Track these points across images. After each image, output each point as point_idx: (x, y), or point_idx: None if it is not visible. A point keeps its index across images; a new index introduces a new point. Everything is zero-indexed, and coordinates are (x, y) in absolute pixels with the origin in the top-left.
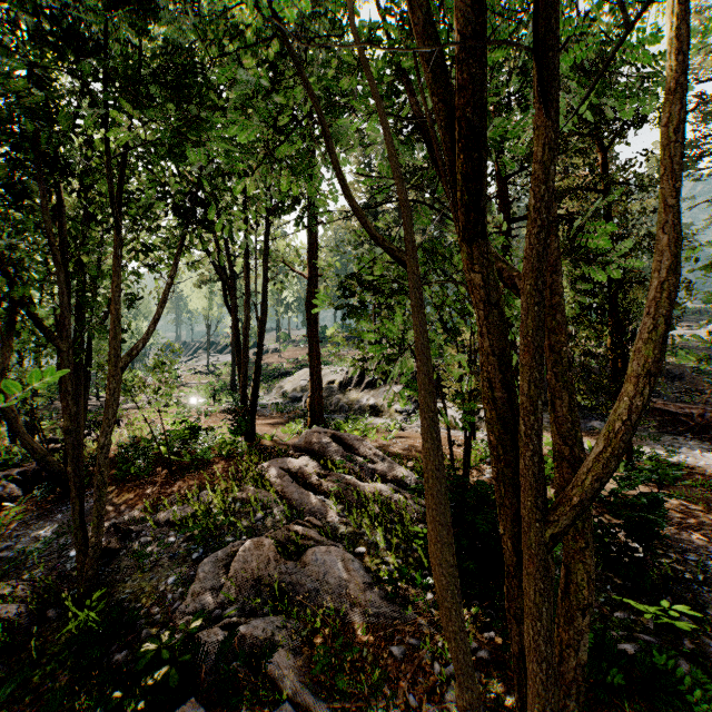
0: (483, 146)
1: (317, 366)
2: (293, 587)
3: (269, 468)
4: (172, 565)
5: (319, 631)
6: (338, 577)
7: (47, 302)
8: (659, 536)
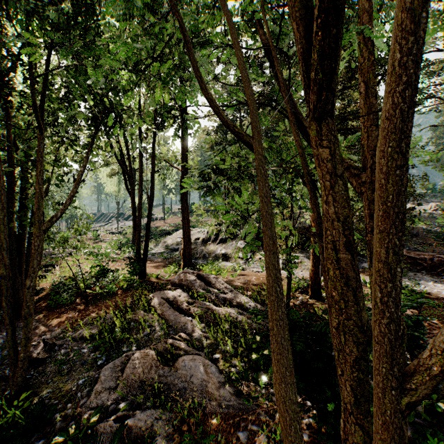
0: (329, 28)
1: (188, 228)
2: (168, 386)
3: (154, 298)
4: (83, 370)
5: (186, 421)
6: (200, 379)
7: None
8: (422, 347)
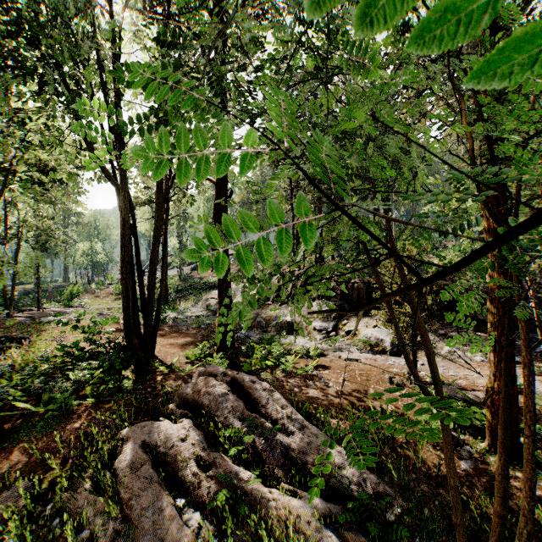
0: None
1: (226, 283)
2: None
3: (125, 446)
4: None
5: None
6: None
7: None
8: None
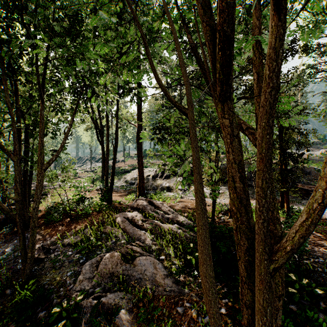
0: (229, 48)
1: (142, 168)
2: (129, 277)
3: (118, 217)
4: (70, 266)
5: (142, 300)
6: (151, 272)
7: (3, 136)
8: (306, 251)
